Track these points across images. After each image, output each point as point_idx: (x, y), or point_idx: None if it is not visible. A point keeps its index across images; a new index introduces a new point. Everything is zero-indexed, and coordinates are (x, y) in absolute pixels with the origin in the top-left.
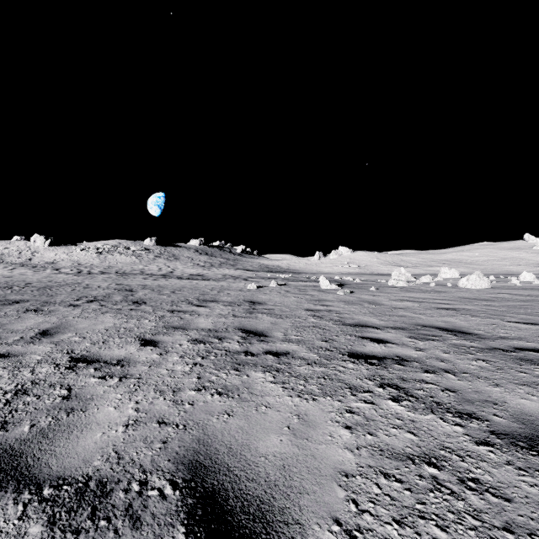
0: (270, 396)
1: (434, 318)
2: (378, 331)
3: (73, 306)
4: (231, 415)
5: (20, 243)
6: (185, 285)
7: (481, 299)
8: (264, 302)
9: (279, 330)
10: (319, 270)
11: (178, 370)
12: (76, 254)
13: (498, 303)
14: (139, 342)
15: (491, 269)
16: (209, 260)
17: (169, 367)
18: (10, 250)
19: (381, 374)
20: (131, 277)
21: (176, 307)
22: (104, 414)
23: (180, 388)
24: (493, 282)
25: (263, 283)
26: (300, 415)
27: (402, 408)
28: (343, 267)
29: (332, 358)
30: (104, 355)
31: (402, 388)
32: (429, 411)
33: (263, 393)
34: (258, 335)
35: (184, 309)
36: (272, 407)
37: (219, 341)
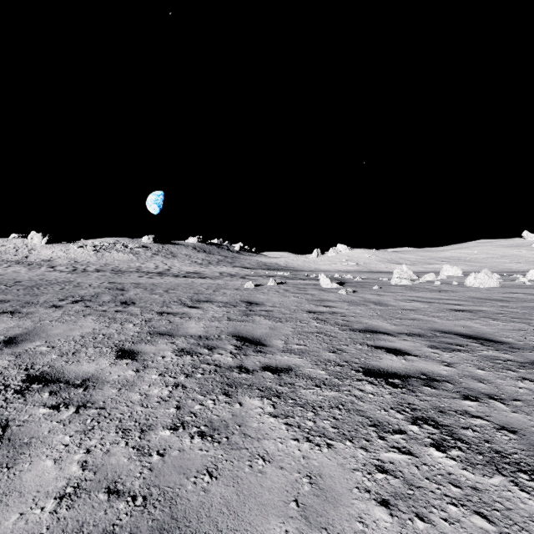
0: (269, 439)
1: (450, 322)
2: (392, 338)
3: (55, 307)
4: (214, 476)
5: (17, 241)
6: (180, 283)
7: (494, 299)
8: (261, 303)
9: (278, 337)
10: (317, 268)
11: (153, 396)
12: (73, 252)
13: (515, 304)
14: (115, 353)
15: (491, 267)
16: (207, 258)
17: (143, 390)
18: (7, 248)
19: (410, 401)
20: (126, 275)
21: (166, 309)
22: (35, 474)
23: (151, 425)
24: (500, 280)
25: (261, 281)
26: (312, 477)
27: (454, 463)
28: (341, 264)
29: (344, 376)
30: (68, 372)
31: (444, 426)
32: (492, 469)
33: (259, 434)
34: (255, 344)
35: (174, 311)
36: (272, 460)
37: (209, 352)
